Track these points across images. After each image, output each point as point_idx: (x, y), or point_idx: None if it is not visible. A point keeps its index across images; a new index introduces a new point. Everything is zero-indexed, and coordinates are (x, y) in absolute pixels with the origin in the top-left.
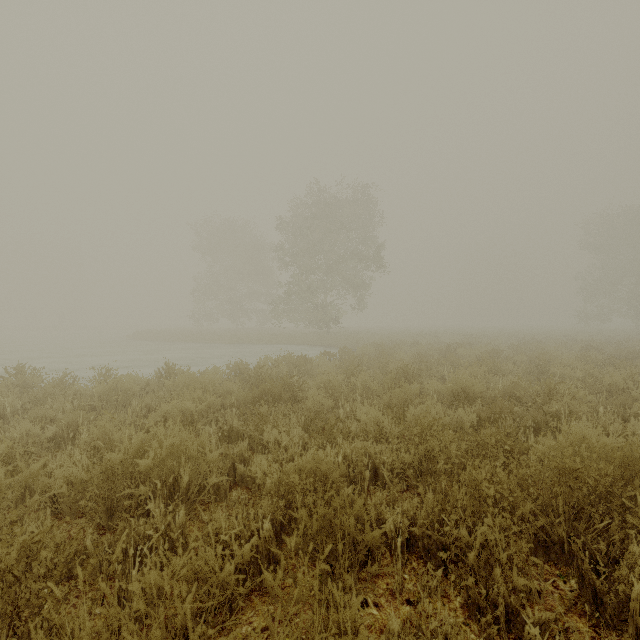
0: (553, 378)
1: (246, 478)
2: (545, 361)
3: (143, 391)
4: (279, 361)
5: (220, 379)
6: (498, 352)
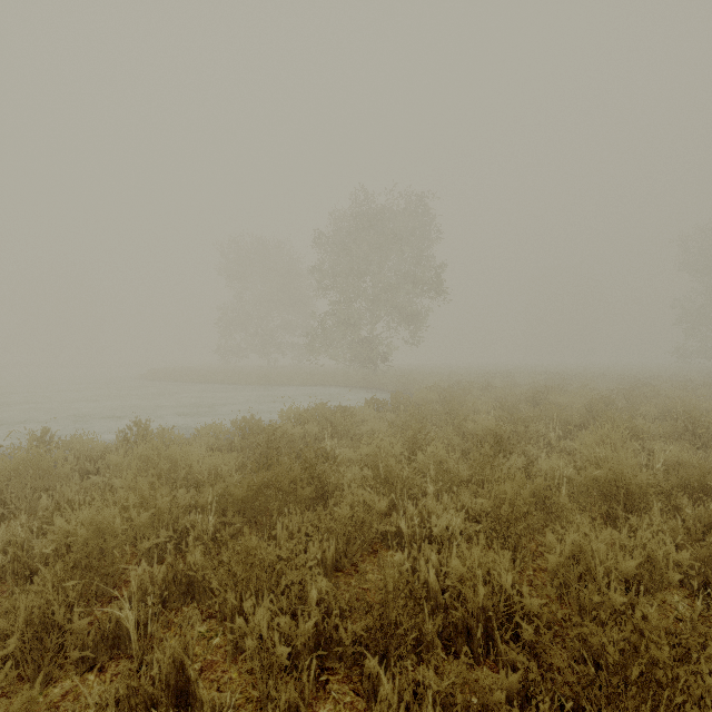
0: None
1: None
2: (699, 417)
3: (92, 466)
4: (306, 415)
5: (220, 442)
6: (610, 400)
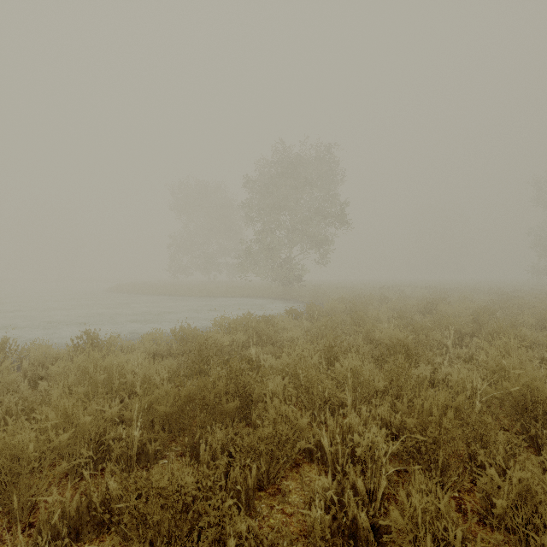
0: None
1: None
2: None
3: (43, 372)
4: (235, 325)
5: (160, 348)
6: (490, 311)
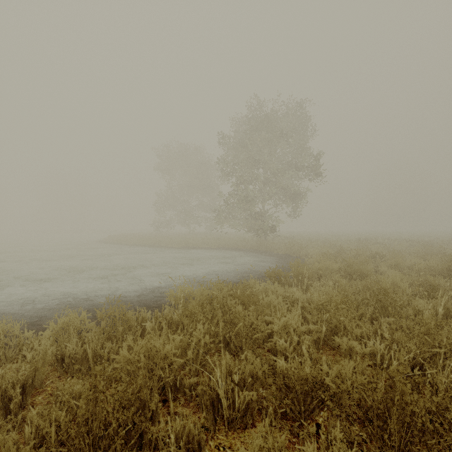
0: None
1: None
2: None
3: None
4: (193, 310)
5: (71, 348)
6: None
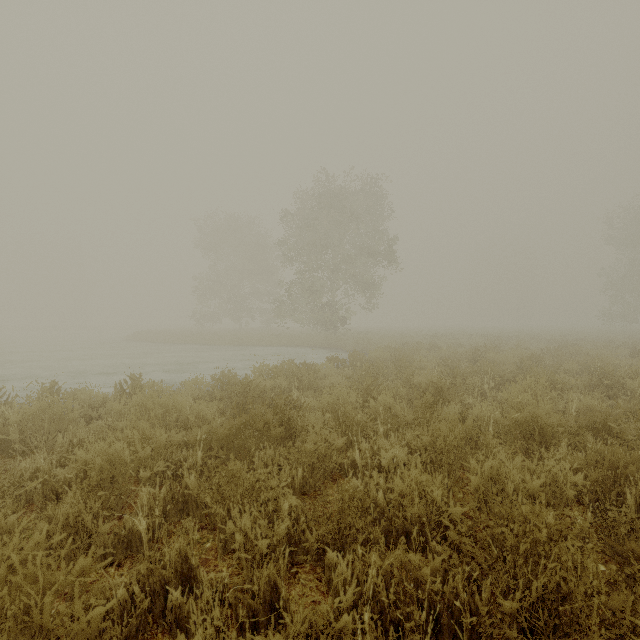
0: (632, 396)
1: (184, 620)
2: (612, 372)
3: (95, 413)
4: (276, 371)
5: (202, 393)
6: (538, 358)
